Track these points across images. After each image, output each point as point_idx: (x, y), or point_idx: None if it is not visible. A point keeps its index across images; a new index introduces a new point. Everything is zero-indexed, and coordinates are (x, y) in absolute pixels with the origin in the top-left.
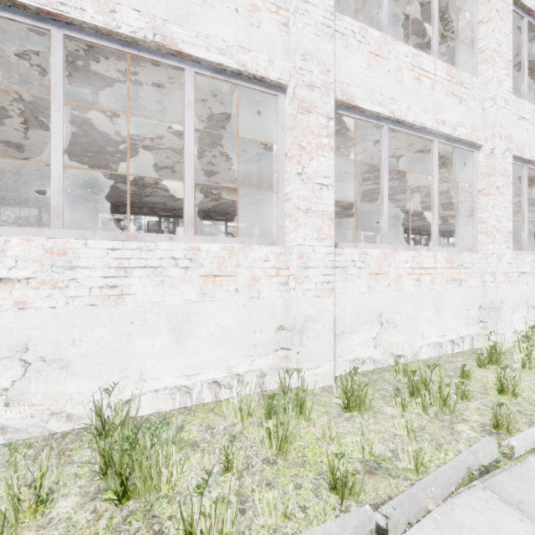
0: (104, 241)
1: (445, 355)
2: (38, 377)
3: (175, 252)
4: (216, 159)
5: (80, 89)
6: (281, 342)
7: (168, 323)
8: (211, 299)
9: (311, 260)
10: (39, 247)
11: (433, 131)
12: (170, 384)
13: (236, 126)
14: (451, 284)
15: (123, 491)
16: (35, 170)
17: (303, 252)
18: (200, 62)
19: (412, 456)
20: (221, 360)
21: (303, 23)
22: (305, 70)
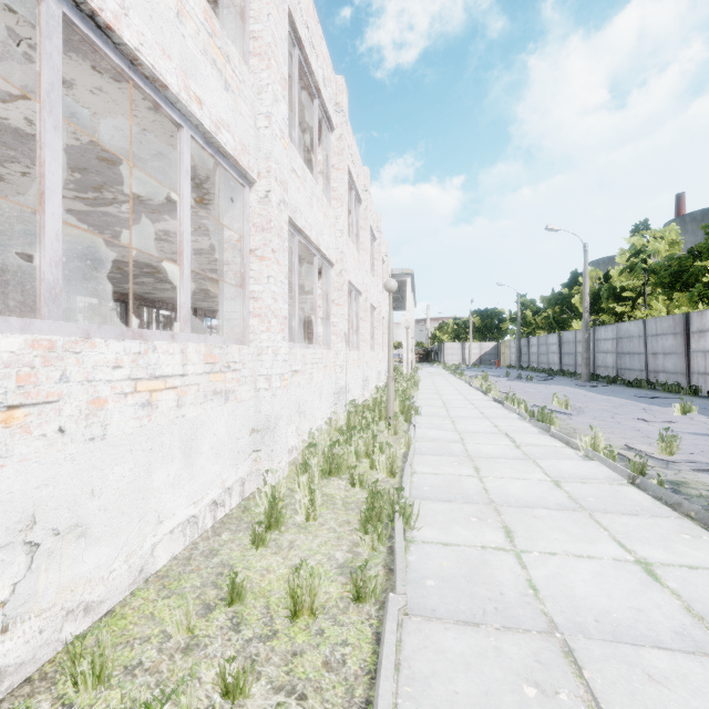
0: None
1: (204, 536)
2: None
3: None
4: None
5: None
6: None
7: None
8: None
9: None
10: None
11: (181, 106)
12: None
13: None
14: (213, 401)
15: None
16: None
17: None
18: None
19: None
20: None
21: None
22: None
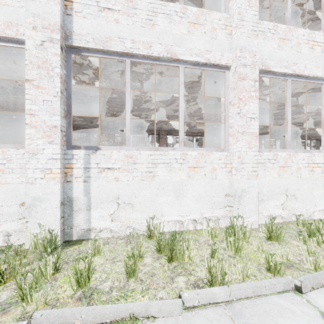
0: (147, 151)
1: None
2: (123, 210)
3: (176, 155)
4: None
5: (124, 78)
6: (227, 202)
7: (173, 189)
8: (192, 179)
9: (245, 159)
10: (123, 154)
11: (322, 78)
12: (174, 219)
13: (196, 86)
14: None
15: (171, 257)
16: (92, 115)
17: (241, 155)
18: (186, 62)
19: (312, 262)
20: (197, 209)
21: (241, 32)
22: (241, 57)
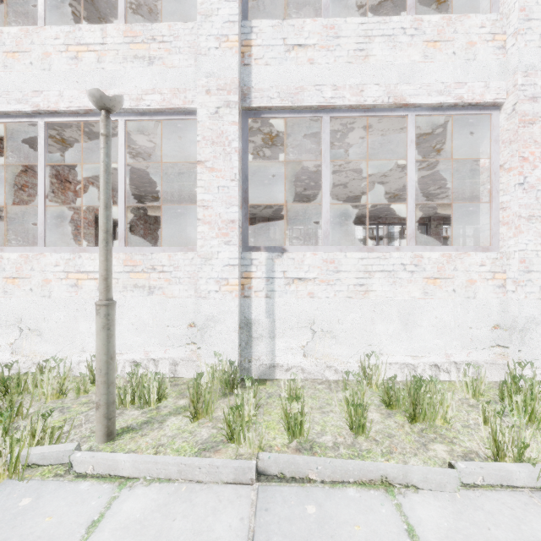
0: (356, 253)
1: None
2: (319, 341)
3: (403, 259)
4: (391, 171)
5: (306, 141)
6: (497, 339)
7: (398, 313)
8: (431, 297)
9: (534, 264)
10: (320, 258)
11: None
12: (400, 361)
13: (425, 142)
14: None
15: (413, 415)
16: None
17: (525, 257)
18: (420, 106)
19: None
20: (440, 348)
21: (525, 42)
22: (527, 85)
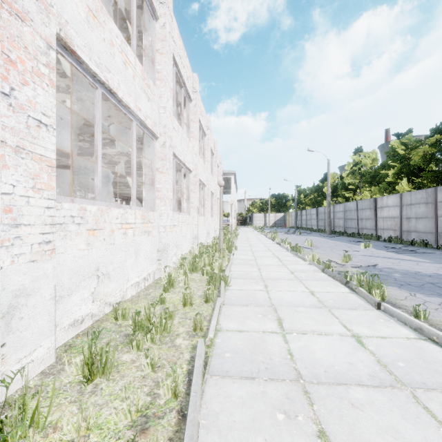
0: None
1: (142, 290)
2: None
3: None
4: None
5: None
6: None
7: None
8: None
9: (24, 215)
10: None
11: (134, 113)
12: None
13: None
14: (144, 235)
15: None
16: None
17: (13, 205)
18: None
19: (170, 387)
20: None
21: None
22: None
